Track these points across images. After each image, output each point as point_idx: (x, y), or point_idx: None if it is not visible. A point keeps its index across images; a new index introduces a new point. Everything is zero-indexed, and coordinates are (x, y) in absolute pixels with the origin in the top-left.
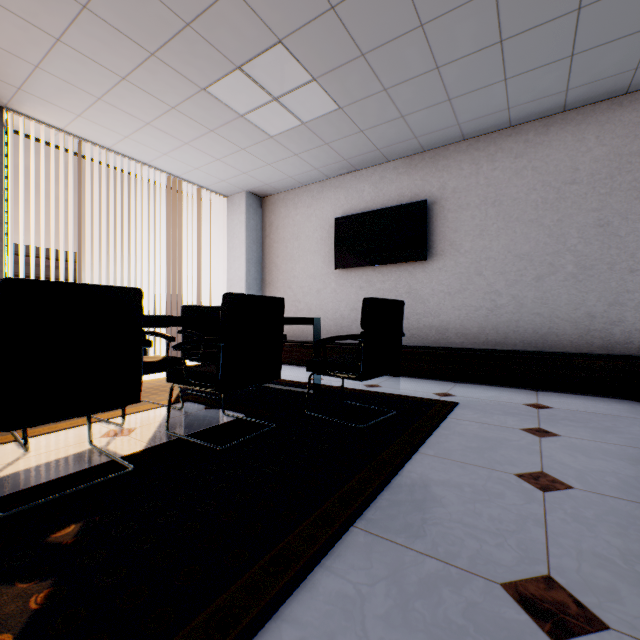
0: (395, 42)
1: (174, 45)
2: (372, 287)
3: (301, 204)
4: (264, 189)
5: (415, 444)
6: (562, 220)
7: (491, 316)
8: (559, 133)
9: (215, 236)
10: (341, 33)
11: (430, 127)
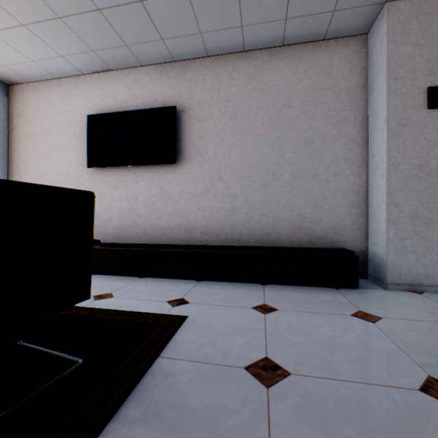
0: None
1: None
2: (127, 187)
3: (53, 97)
4: (5, 72)
5: None
6: (282, 136)
7: (230, 216)
8: (280, 63)
9: None
10: None
11: (174, 28)
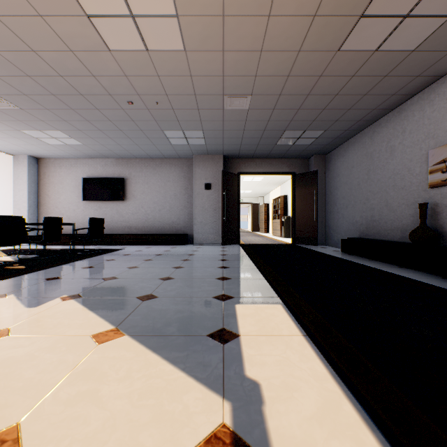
0: (103, 138)
1: (10, 121)
2: (102, 210)
3: (64, 167)
4: (41, 156)
5: (103, 254)
6: (166, 192)
7: (146, 222)
8: (165, 165)
9: (3, 175)
10: (83, 134)
11: (123, 154)
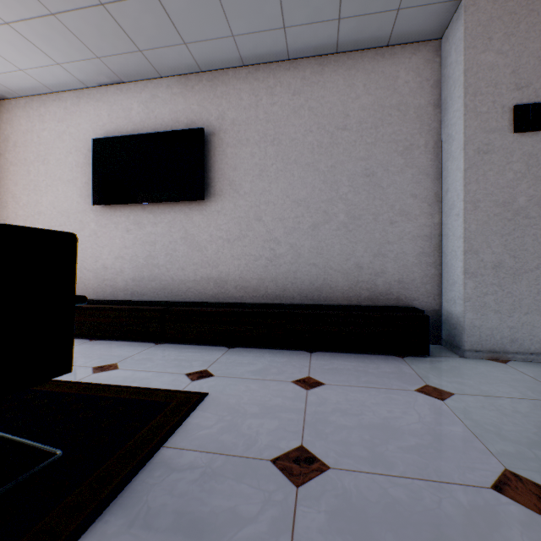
0: None
1: None
2: (142, 230)
3: (50, 116)
4: None
5: None
6: (335, 166)
7: (271, 266)
8: (333, 75)
9: None
10: None
11: (199, 29)
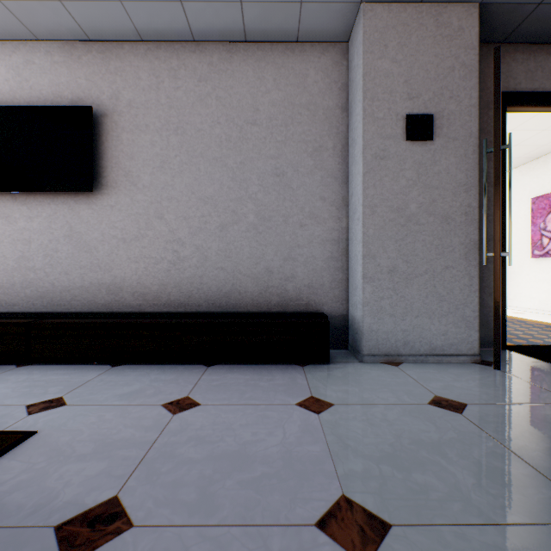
0: None
1: None
2: (12, 225)
3: None
4: None
5: None
6: (245, 163)
7: (174, 271)
8: (242, 65)
9: None
10: None
11: None
